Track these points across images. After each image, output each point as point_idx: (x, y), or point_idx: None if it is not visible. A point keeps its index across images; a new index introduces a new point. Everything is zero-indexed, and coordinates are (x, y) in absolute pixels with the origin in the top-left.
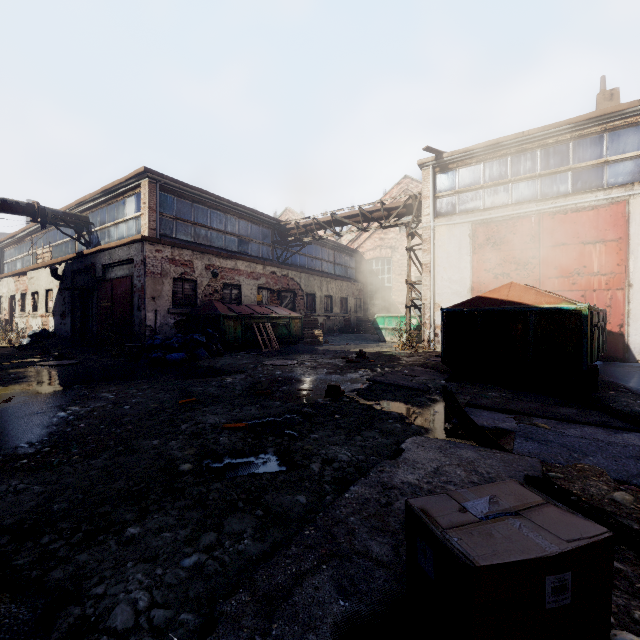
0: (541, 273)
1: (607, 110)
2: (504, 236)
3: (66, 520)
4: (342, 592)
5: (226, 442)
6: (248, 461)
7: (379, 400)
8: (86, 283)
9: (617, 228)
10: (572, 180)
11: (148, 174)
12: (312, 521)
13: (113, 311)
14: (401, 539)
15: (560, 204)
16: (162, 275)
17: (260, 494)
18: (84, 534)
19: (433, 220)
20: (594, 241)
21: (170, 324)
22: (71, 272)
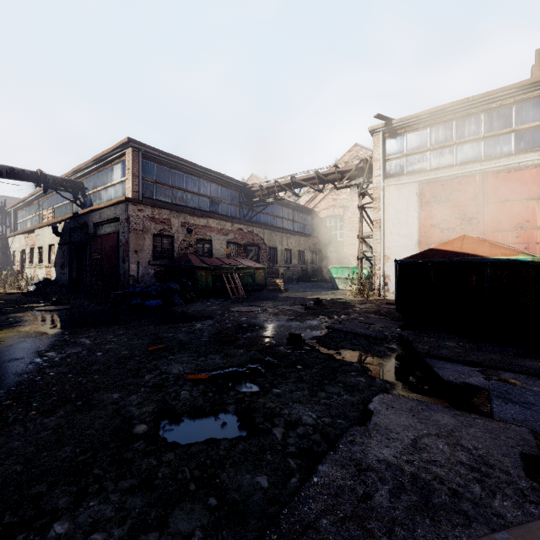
0: (485, 227)
1: None
2: (449, 194)
3: None
4: None
5: (186, 397)
6: (207, 421)
7: (339, 349)
8: (81, 239)
9: None
10: (515, 141)
11: (131, 144)
12: (275, 524)
13: (102, 263)
14: None
15: (503, 163)
16: (143, 231)
17: (216, 470)
18: (3, 530)
19: (383, 180)
20: (537, 197)
21: (150, 274)
22: (69, 229)
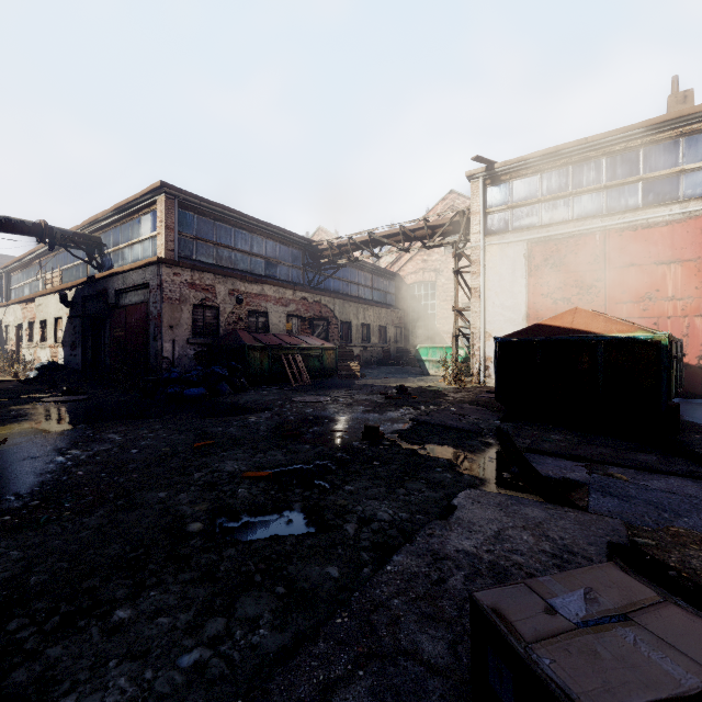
0: (607, 298)
1: (684, 111)
2: (564, 256)
3: (43, 598)
4: None
5: (245, 495)
6: (270, 519)
7: (424, 444)
8: (98, 310)
9: (695, 246)
10: (643, 192)
11: (165, 189)
12: (346, 604)
13: (127, 341)
14: (459, 632)
15: (629, 219)
16: (181, 301)
17: (282, 564)
18: (62, 617)
19: (483, 239)
20: (668, 261)
21: (190, 356)
22: (82, 298)
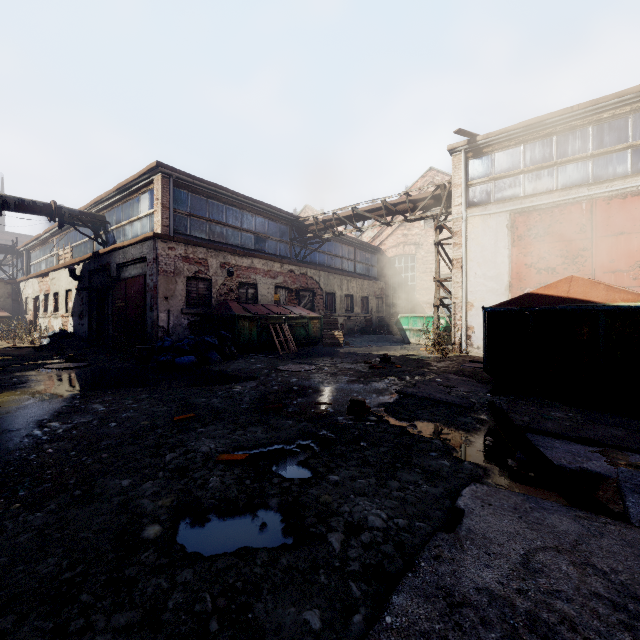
0: (594, 267)
1: None
2: (549, 226)
3: None
4: None
5: (216, 485)
6: (241, 520)
7: (414, 420)
8: (102, 283)
9: None
10: (632, 159)
11: (161, 169)
12: None
13: (127, 311)
14: None
15: (617, 187)
16: (175, 274)
17: (248, 599)
18: None
19: (465, 210)
20: None
21: (183, 325)
22: (88, 272)
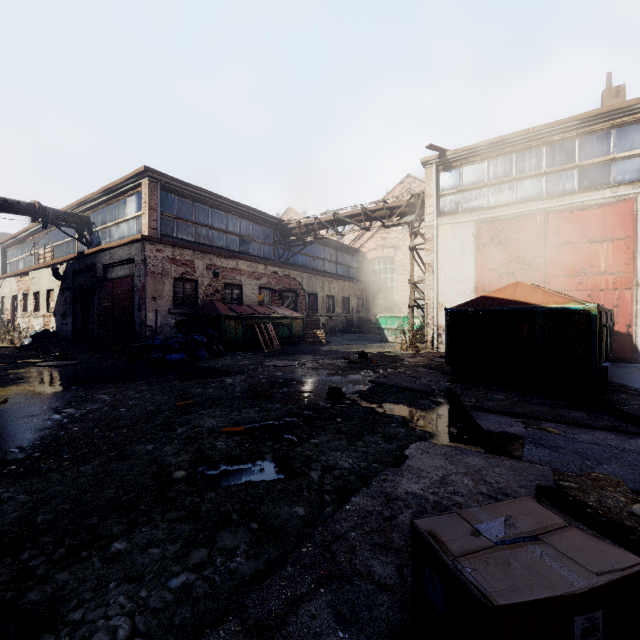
0: (546, 272)
1: (614, 106)
2: (509, 235)
3: (49, 533)
4: (341, 621)
5: (223, 447)
6: (245, 468)
7: (382, 403)
8: (87, 283)
9: (625, 226)
10: (578, 178)
11: (149, 173)
12: (310, 536)
13: (114, 311)
14: (406, 558)
15: (566, 202)
16: (163, 275)
17: (256, 505)
18: (67, 549)
19: (436, 219)
20: (601, 240)
21: (171, 324)
22: (72, 272)
